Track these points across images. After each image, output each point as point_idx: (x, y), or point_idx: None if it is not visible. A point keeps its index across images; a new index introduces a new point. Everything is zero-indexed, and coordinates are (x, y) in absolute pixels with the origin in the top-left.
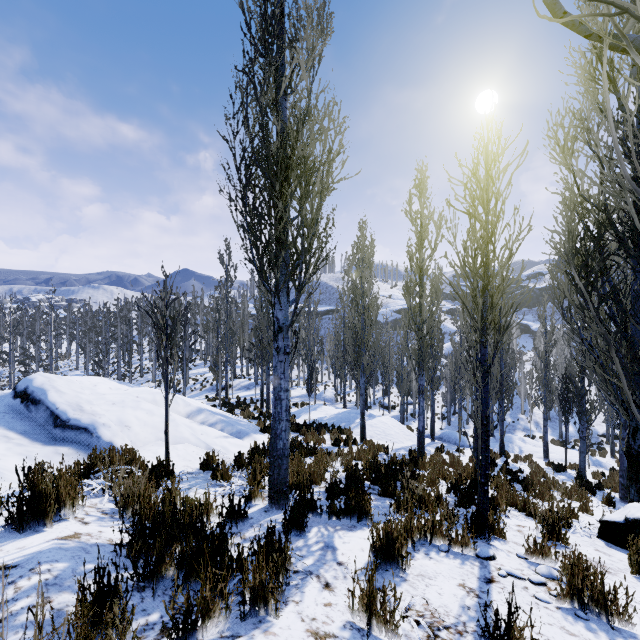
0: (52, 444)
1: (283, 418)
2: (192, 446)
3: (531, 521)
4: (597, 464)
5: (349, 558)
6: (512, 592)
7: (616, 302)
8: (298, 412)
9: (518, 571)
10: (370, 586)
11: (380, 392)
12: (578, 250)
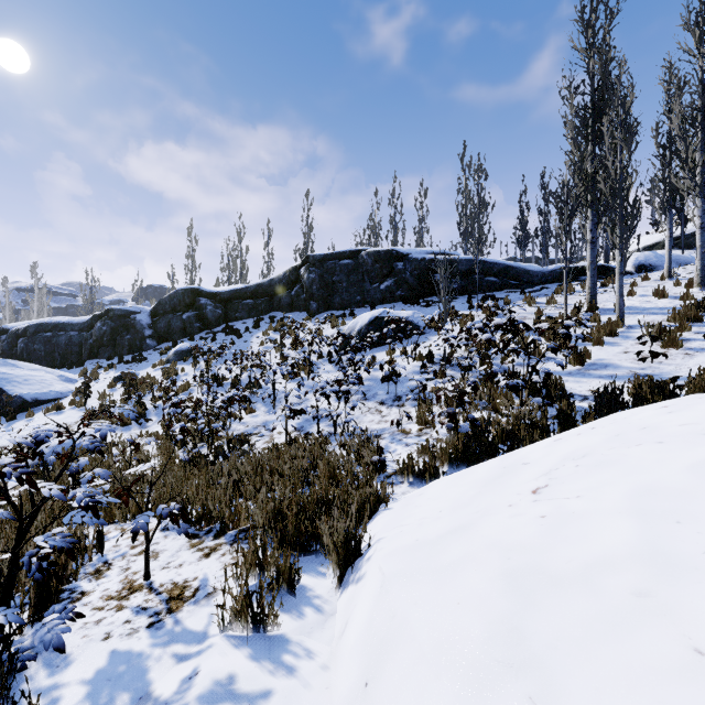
0: None
1: None
2: None
3: None
4: None
5: None
6: None
7: None
8: None
9: None
10: None
11: None
12: None
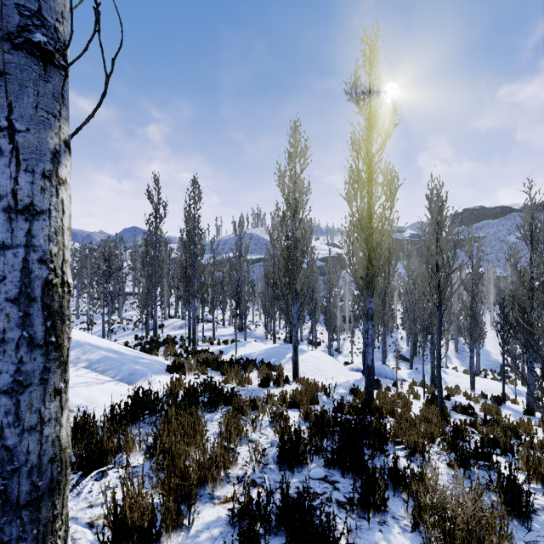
0: None
1: (1, 332)
2: None
3: None
4: (518, 393)
5: None
6: None
7: None
8: (226, 348)
9: None
10: None
11: (306, 330)
12: None
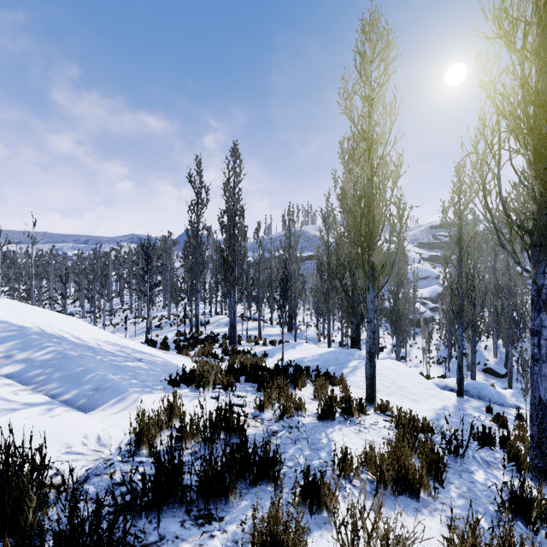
0: None
1: None
2: None
3: None
4: None
5: None
6: None
7: None
8: (272, 350)
9: None
10: None
11: (364, 333)
12: None
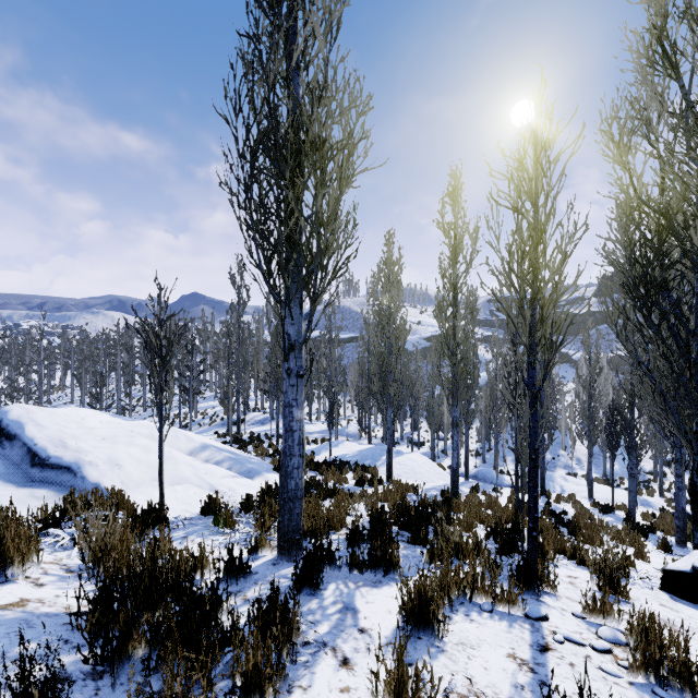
0: (28, 486)
1: (295, 453)
2: (194, 487)
3: (583, 571)
4: (645, 504)
5: (373, 623)
6: (585, 674)
7: (681, 318)
8: (318, 449)
9: (576, 635)
10: (400, 668)
11: (408, 427)
12: (637, 258)
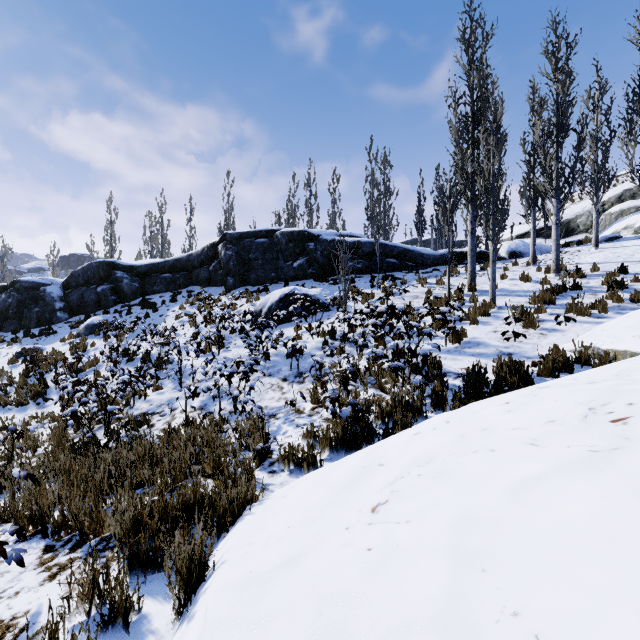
0: None
1: None
2: None
3: None
4: None
5: None
6: None
7: None
8: None
9: None
10: None
11: None
12: None
